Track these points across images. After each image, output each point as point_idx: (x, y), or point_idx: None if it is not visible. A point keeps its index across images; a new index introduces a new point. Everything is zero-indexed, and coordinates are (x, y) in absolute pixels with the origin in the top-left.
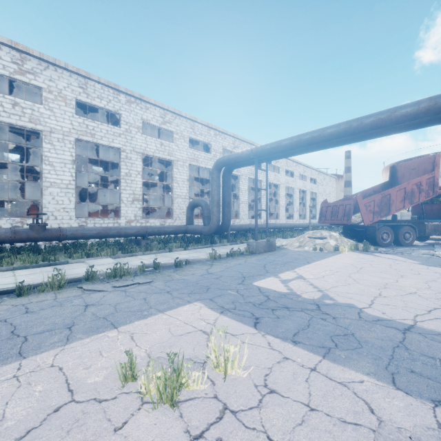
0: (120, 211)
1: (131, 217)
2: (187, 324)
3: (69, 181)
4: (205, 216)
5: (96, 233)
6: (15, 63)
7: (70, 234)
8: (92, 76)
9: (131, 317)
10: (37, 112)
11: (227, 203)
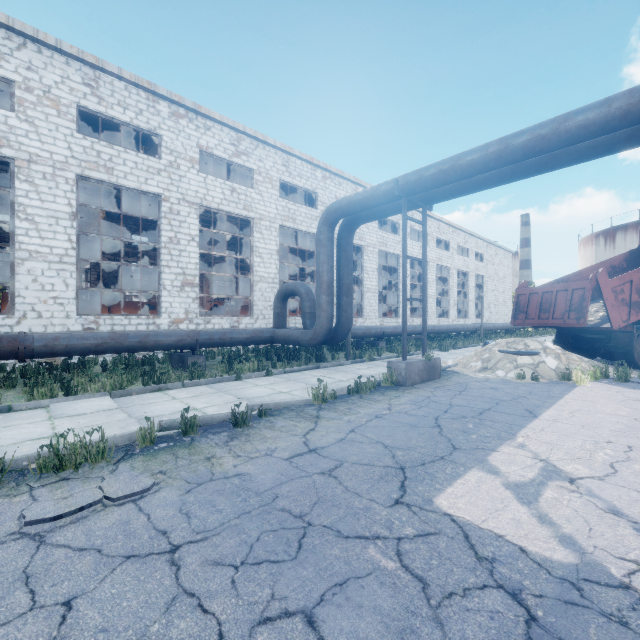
0: (159, 304)
1: (179, 314)
2: None
3: (66, 250)
4: (306, 311)
5: (97, 343)
6: None
7: (41, 346)
8: (108, 66)
9: None
10: (3, 125)
11: (346, 288)
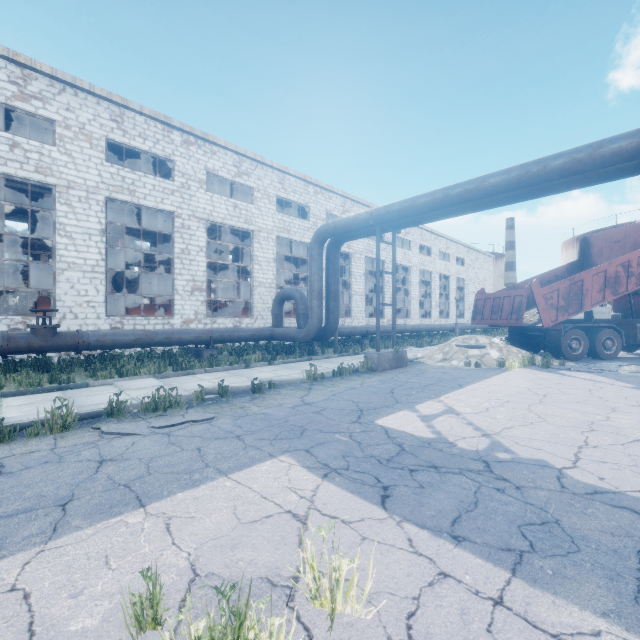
0: (173, 307)
1: (189, 315)
2: (266, 500)
3: (97, 261)
4: (300, 313)
5: (135, 339)
6: (14, 83)
7: (94, 341)
8: (131, 104)
9: (171, 484)
10: (48, 157)
11: (334, 294)
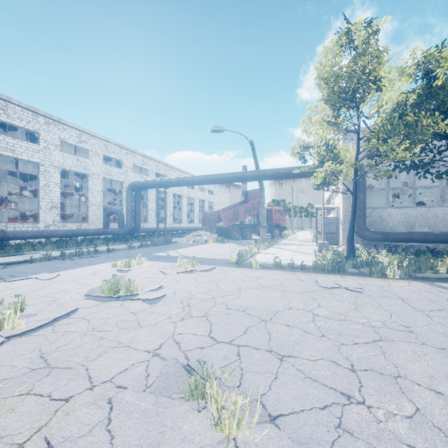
0: (38, 217)
1: (49, 222)
2: None
3: None
4: (120, 221)
5: (33, 234)
6: None
7: (12, 236)
8: (13, 101)
9: (101, 263)
10: None
11: (138, 213)
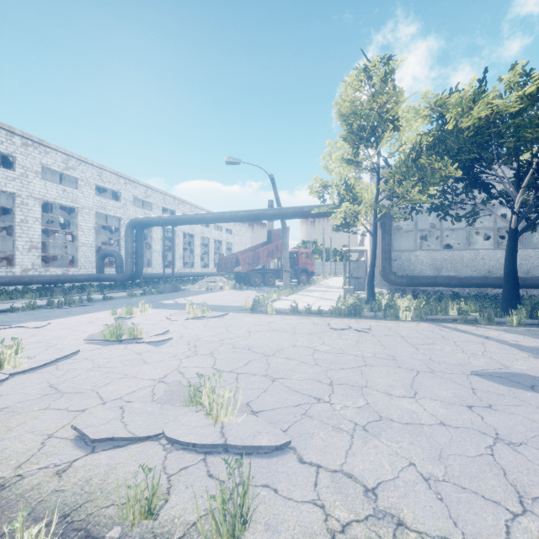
0: (14, 260)
1: (28, 266)
2: None
3: None
4: (118, 265)
5: (9, 280)
6: None
7: None
8: None
9: (98, 311)
10: None
11: (140, 255)
